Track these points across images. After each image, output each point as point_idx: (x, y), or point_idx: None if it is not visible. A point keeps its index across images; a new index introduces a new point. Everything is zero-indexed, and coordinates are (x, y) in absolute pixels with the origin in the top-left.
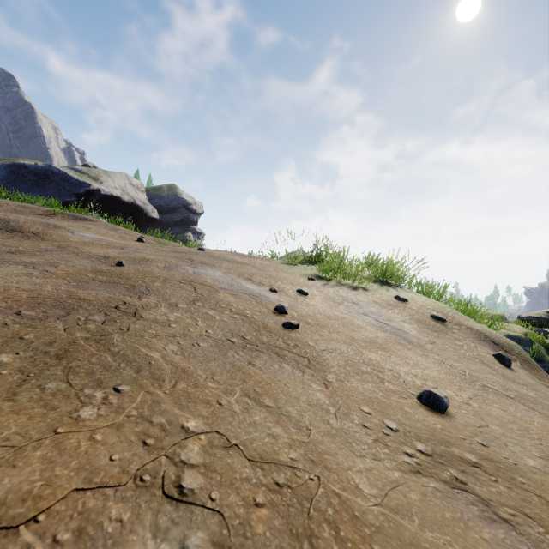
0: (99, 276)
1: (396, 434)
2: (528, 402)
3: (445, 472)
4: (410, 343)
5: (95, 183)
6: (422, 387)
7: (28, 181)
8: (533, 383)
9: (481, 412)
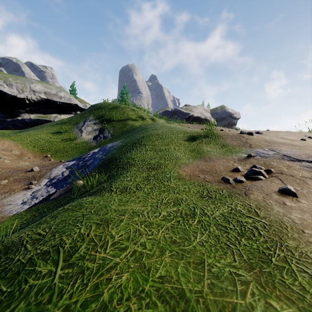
0: None
1: None
2: None
3: None
4: None
5: (191, 112)
6: None
7: (169, 116)
8: None
9: None
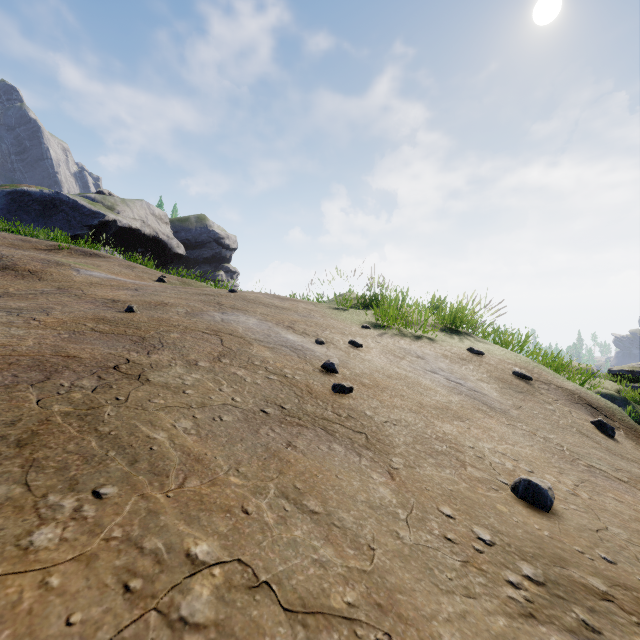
0: (100, 325)
1: (492, 549)
2: None
3: (568, 613)
4: (491, 409)
5: (111, 213)
6: (514, 471)
7: (32, 211)
8: None
9: (594, 506)
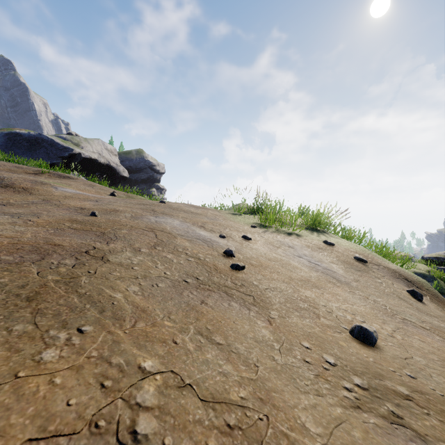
0: (74, 225)
1: (335, 368)
2: (442, 333)
3: (382, 406)
4: (338, 281)
5: (77, 148)
6: (352, 321)
7: (23, 146)
8: (442, 315)
9: (405, 343)
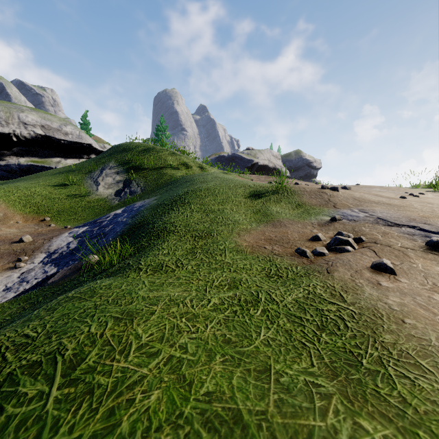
0: None
1: None
2: None
3: None
4: None
5: (255, 159)
6: None
7: (225, 164)
8: None
9: None
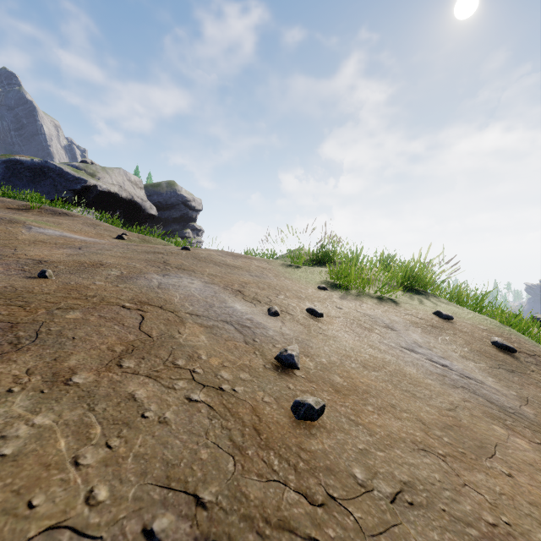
0: None
1: None
2: None
3: None
4: (503, 411)
5: (92, 179)
6: None
7: (24, 177)
8: None
9: None
